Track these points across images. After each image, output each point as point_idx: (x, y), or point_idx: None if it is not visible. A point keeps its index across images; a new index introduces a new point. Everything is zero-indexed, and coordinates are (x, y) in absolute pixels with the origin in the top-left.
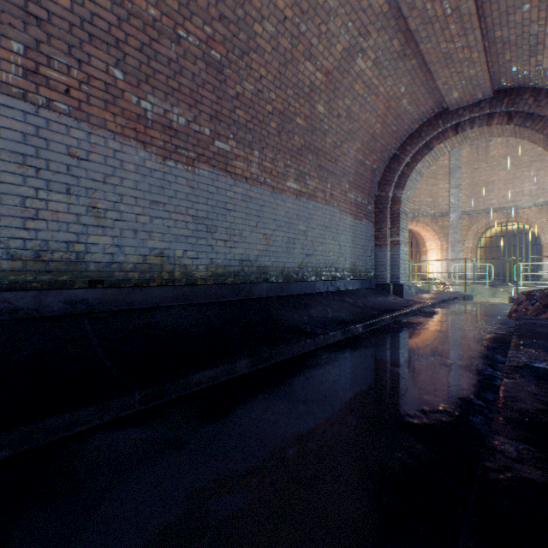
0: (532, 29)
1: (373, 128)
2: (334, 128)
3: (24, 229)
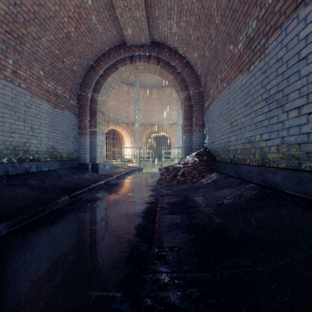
0: None
1: (68, 29)
2: None
3: None
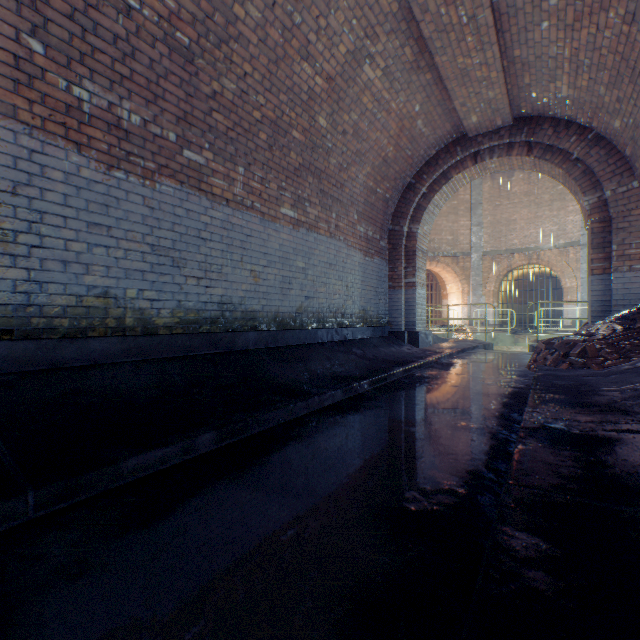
0: (551, 51)
1: (385, 151)
2: (339, 147)
3: None
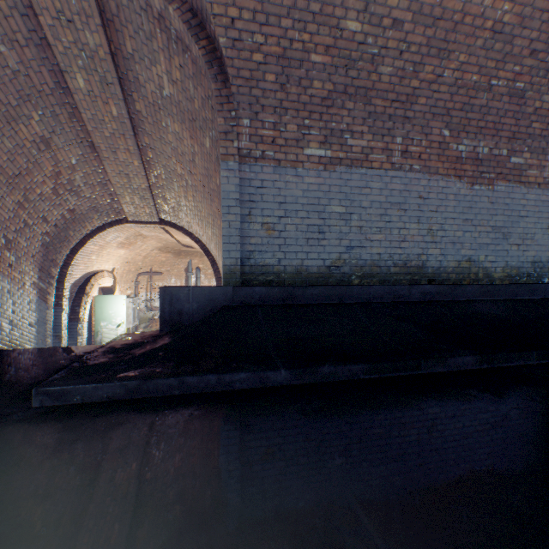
0: None
1: None
2: None
3: (398, 248)
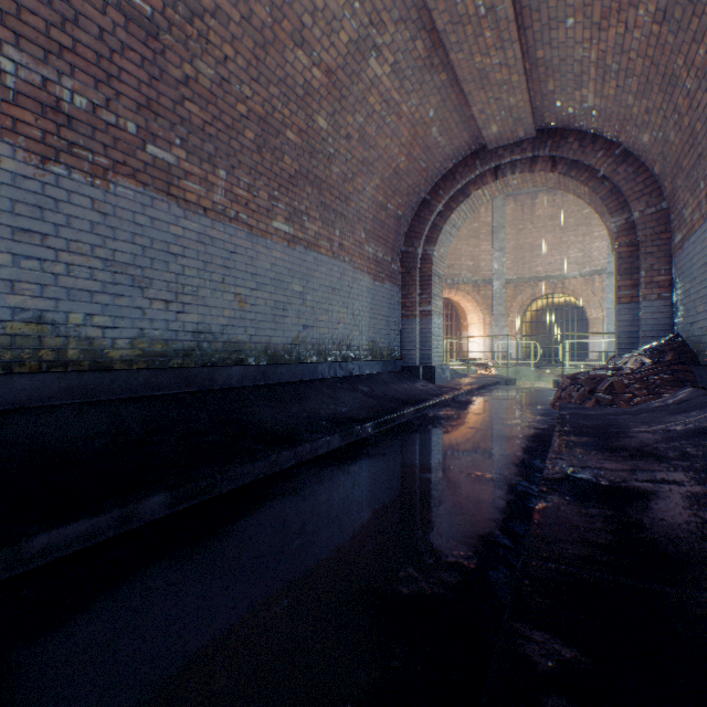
0: (576, 53)
1: (397, 161)
2: (343, 154)
3: None
